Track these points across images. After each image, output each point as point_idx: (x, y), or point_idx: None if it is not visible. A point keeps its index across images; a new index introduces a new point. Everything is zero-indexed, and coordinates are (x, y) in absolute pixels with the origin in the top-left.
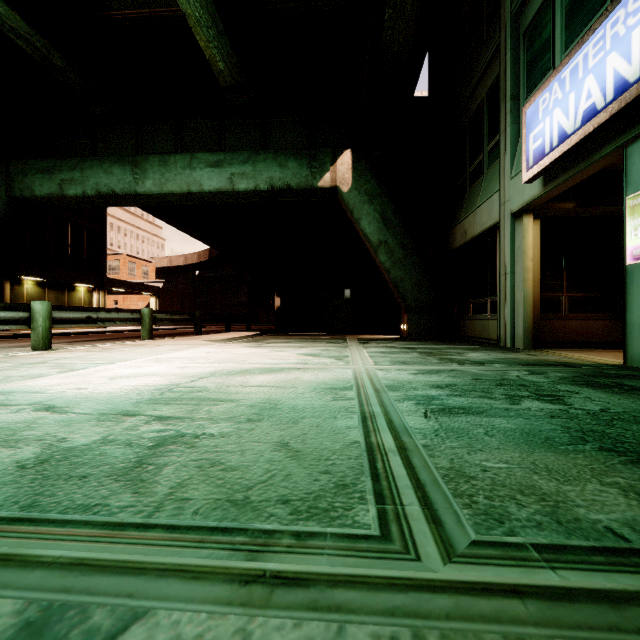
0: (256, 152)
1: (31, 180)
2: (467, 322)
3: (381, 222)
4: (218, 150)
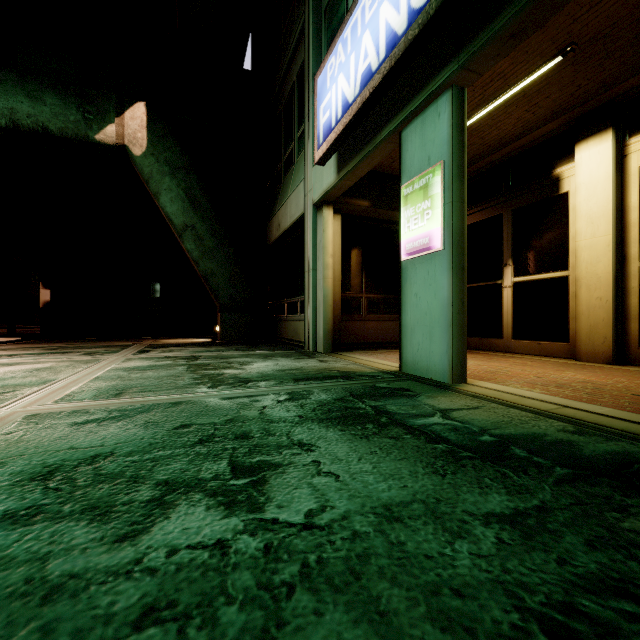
0: None
1: None
2: (283, 323)
3: (187, 202)
4: None
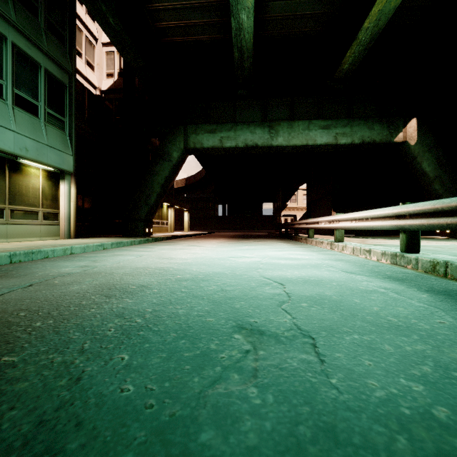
0: (352, 119)
1: (201, 137)
2: None
3: (436, 164)
4: (318, 118)
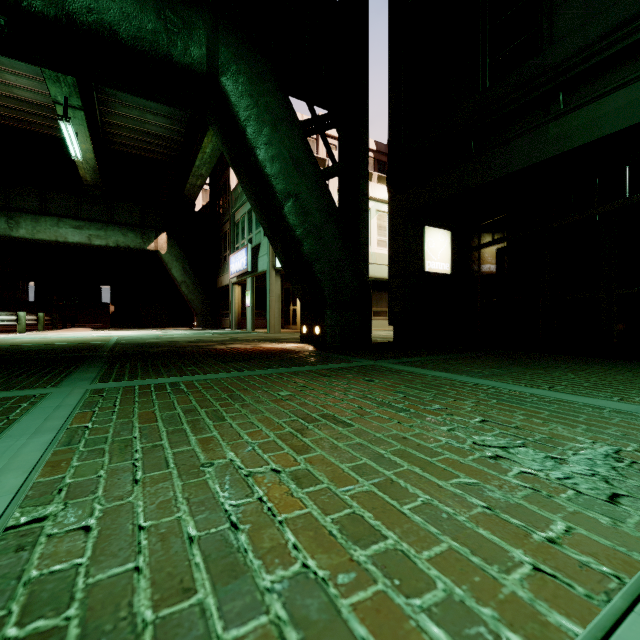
0: (107, 225)
1: None
2: (224, 321)
3: (183, 271)
4: (76, 215)
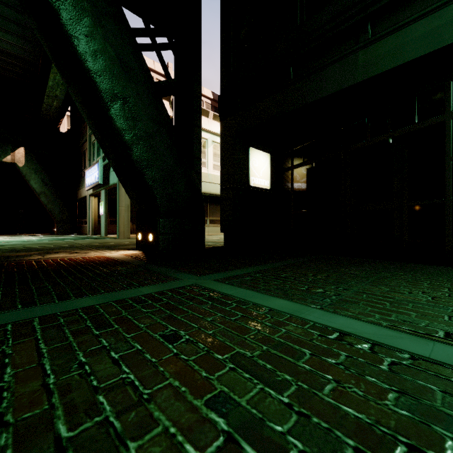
0: None
1: None
2: (83, 227)
3: (42, 183)
4: None
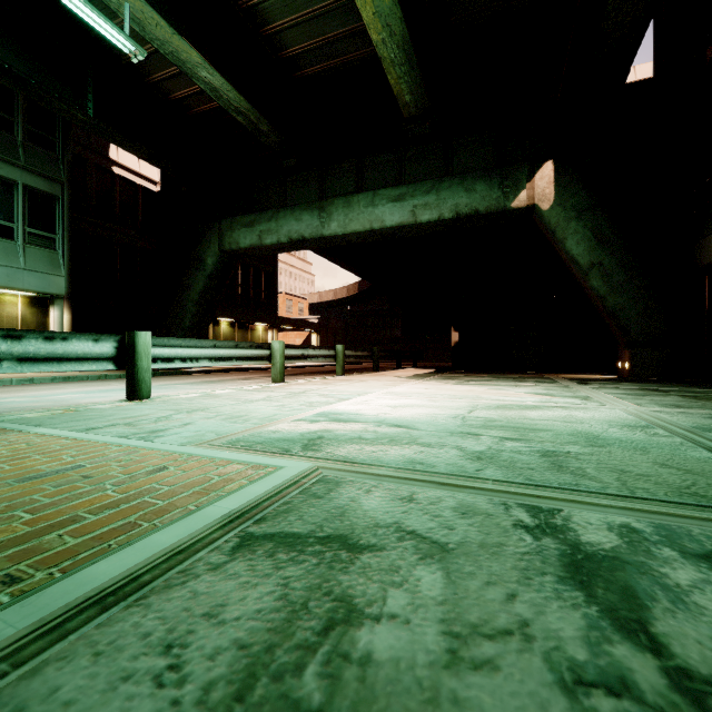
0: (440, 180)
1: (237, 234)
2: None
3: (593, 240)
4: (398, 183)
